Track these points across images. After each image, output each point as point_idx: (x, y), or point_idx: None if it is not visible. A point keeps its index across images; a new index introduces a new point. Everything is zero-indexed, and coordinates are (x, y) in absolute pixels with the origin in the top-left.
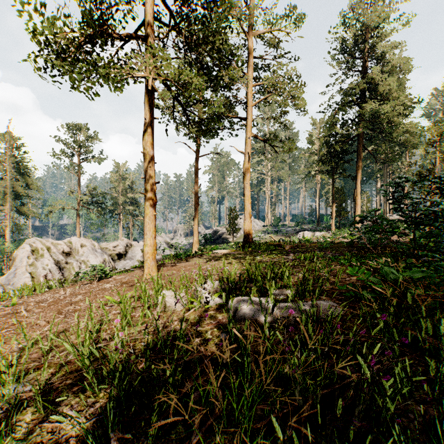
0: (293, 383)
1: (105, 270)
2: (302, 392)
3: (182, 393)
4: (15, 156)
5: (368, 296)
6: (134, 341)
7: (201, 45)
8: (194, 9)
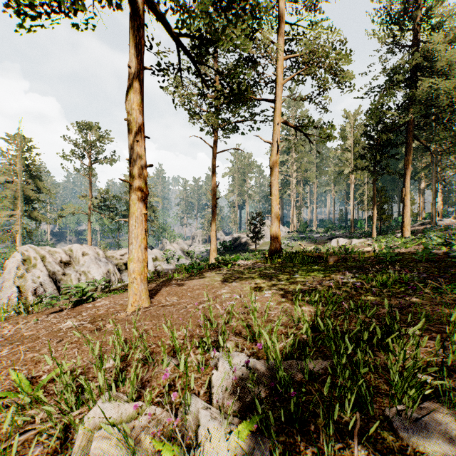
0: None
1: (86, 291)
2: None
3: None
4: (26, 158)
5: None
6: None
7: None
8: None
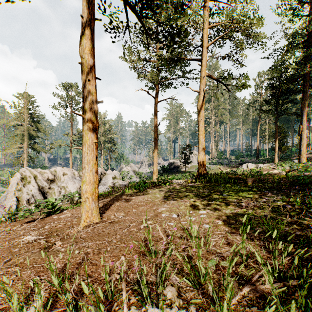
0: None
1: (55, 204)
2: None
3: None
4: (29, 109)
5: None
6: None
7: None
8: None
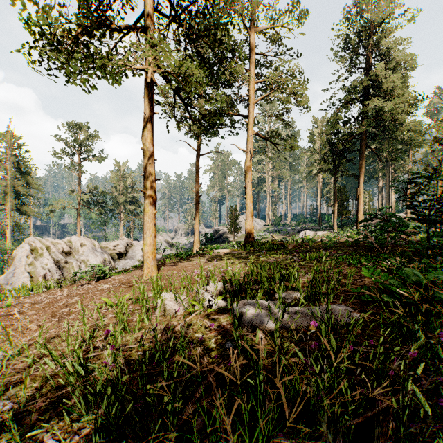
0: (316, 409)
1: (104, 270)
2: (331, 424)
3: (183, 419)
4: (16, 155)
5: (387, 300)
6: (130, 350)
7: (203, 37)
8: (195, 1)
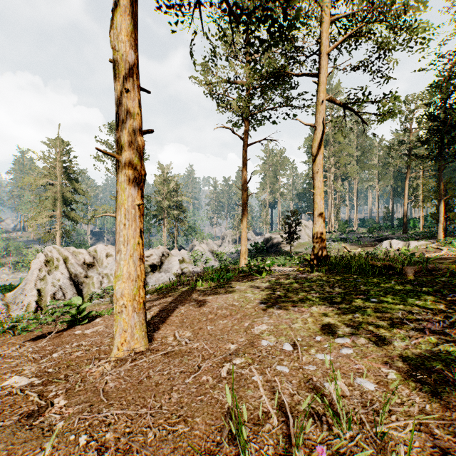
0: None
1: (80, 309)
2: None
3: None
4: (64, 161)
5: None
6: None
7: None
8: None
